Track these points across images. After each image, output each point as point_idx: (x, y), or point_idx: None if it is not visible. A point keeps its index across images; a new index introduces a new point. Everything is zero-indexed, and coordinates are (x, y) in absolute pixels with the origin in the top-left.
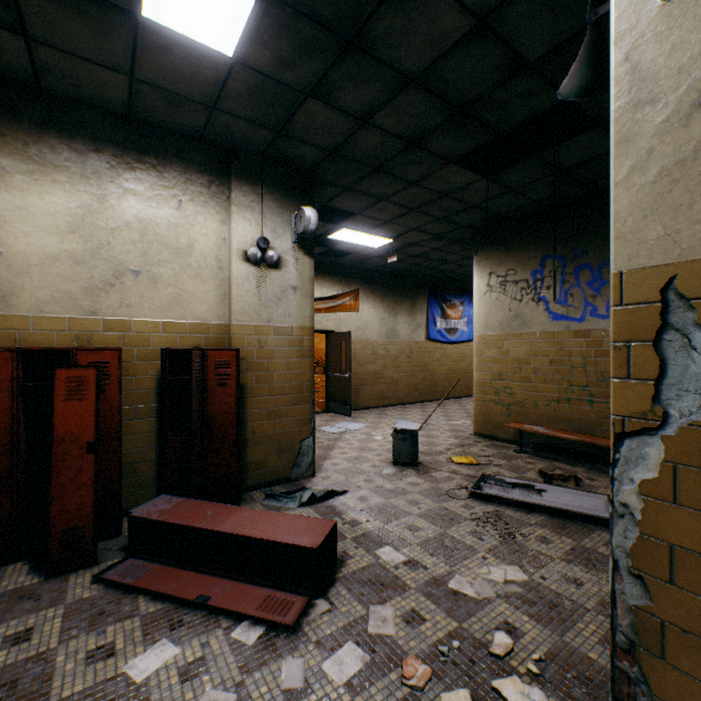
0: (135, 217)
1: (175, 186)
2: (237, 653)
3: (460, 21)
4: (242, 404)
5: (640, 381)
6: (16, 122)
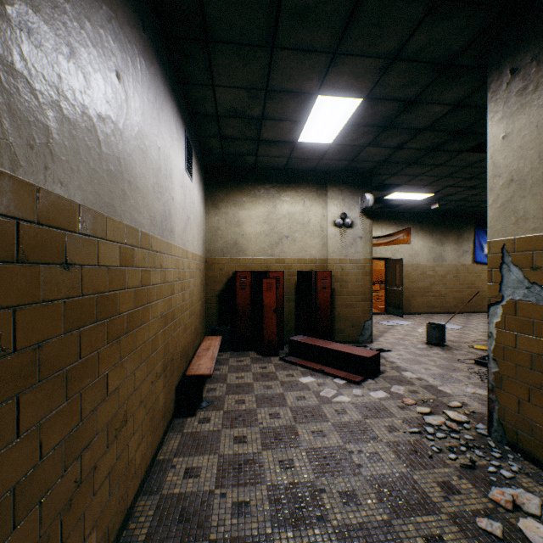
0: (286, 212)
1: (302, 195)
2: (336, 384)
3: (444, 108)
4: (332, 299)
5: (495, 284)
6: (247, 183)
